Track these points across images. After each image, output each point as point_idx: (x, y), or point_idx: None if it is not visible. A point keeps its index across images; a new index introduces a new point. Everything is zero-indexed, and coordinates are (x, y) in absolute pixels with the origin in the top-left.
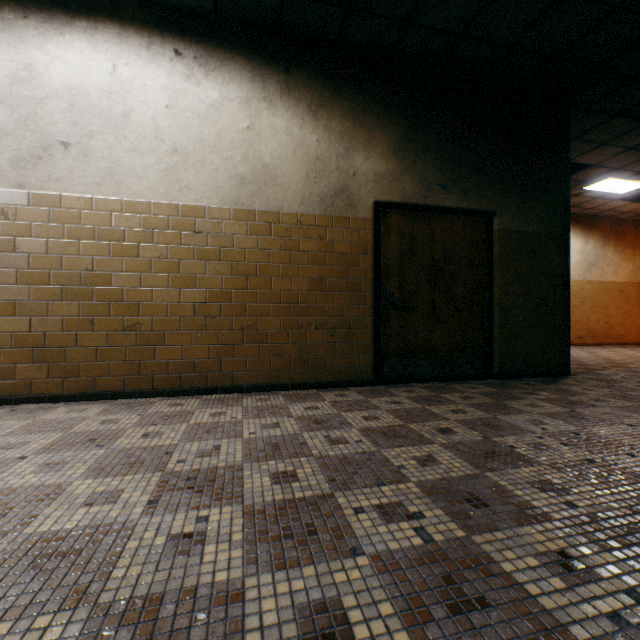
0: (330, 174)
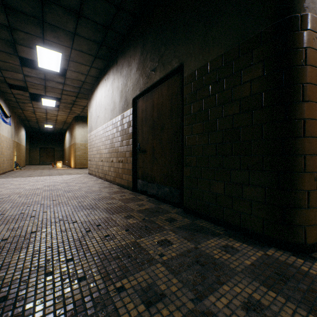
0: (123, 95)
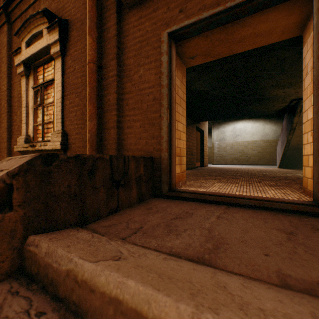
0: (277, 132)
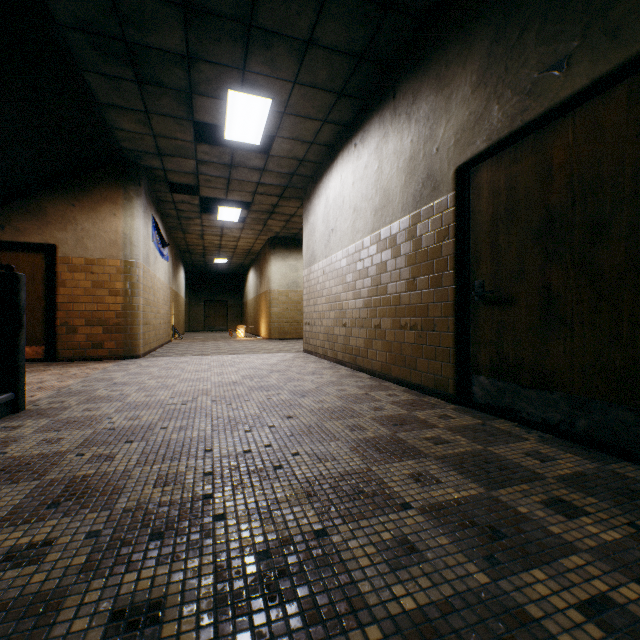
0: (419, 167)
